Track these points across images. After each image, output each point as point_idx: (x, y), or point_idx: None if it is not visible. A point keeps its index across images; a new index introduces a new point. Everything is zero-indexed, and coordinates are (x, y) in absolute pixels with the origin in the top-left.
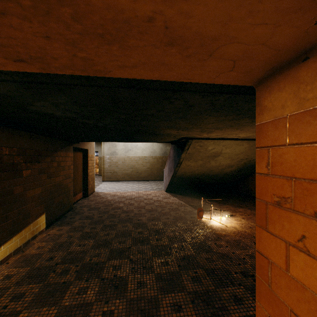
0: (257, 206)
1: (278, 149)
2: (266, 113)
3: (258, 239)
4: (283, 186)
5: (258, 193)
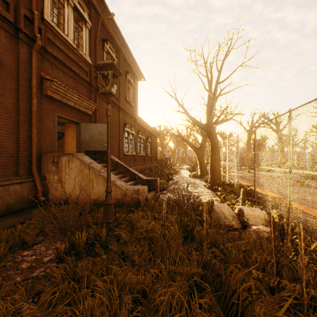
0: (65, 136)
1: (67, 130)
2: (66, 126)
3: (65, 139)
4: (68, 133)
5: (65, 134)
